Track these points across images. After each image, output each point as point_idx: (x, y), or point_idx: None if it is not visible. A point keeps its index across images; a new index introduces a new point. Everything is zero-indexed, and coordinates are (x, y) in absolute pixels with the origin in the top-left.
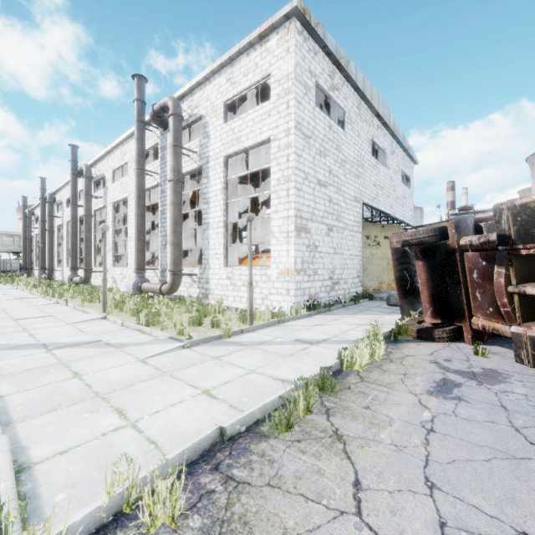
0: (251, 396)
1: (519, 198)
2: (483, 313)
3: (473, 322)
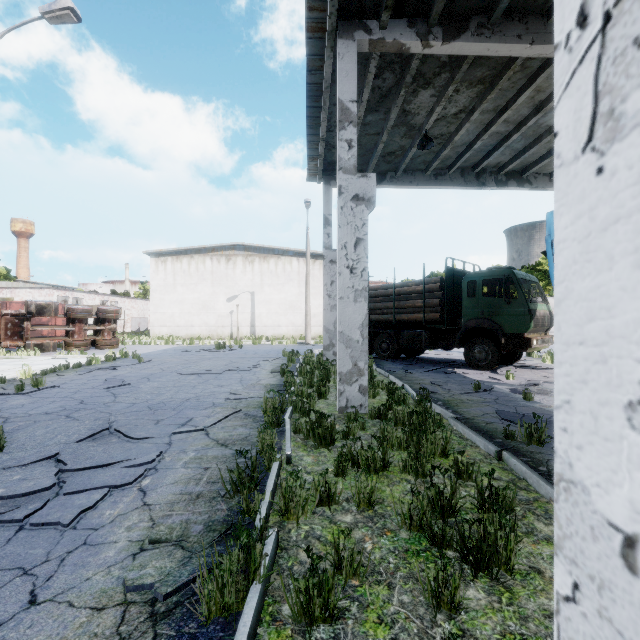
0: (64, 359)
1: (38, 302)
2: (11, 340)
3: (5, 344)
